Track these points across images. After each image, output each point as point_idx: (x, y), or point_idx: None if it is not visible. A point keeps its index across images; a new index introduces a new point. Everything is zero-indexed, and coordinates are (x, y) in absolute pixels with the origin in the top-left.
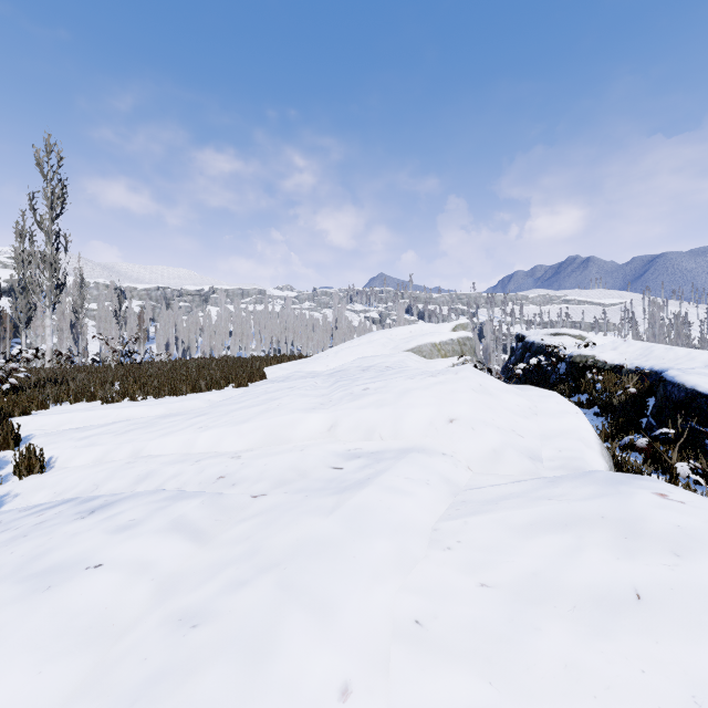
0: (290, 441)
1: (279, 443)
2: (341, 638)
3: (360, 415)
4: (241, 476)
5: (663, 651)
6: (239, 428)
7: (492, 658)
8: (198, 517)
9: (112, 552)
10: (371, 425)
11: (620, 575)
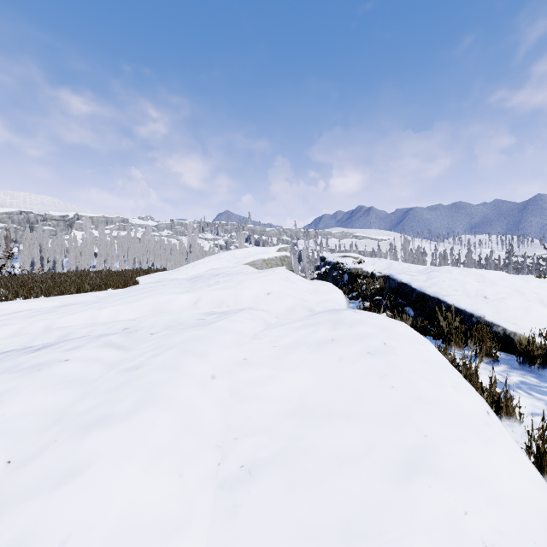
0: (168, 311)
1: (161, 312)
2: (211, 363)
3: (214, 294)
4: (140, 327)
5: (335, 351)
6: (131, 305)
7: (274, 363)
8: (120, 341)
9: (72, 355)
10: (221, 299)
11: (328, 335)
